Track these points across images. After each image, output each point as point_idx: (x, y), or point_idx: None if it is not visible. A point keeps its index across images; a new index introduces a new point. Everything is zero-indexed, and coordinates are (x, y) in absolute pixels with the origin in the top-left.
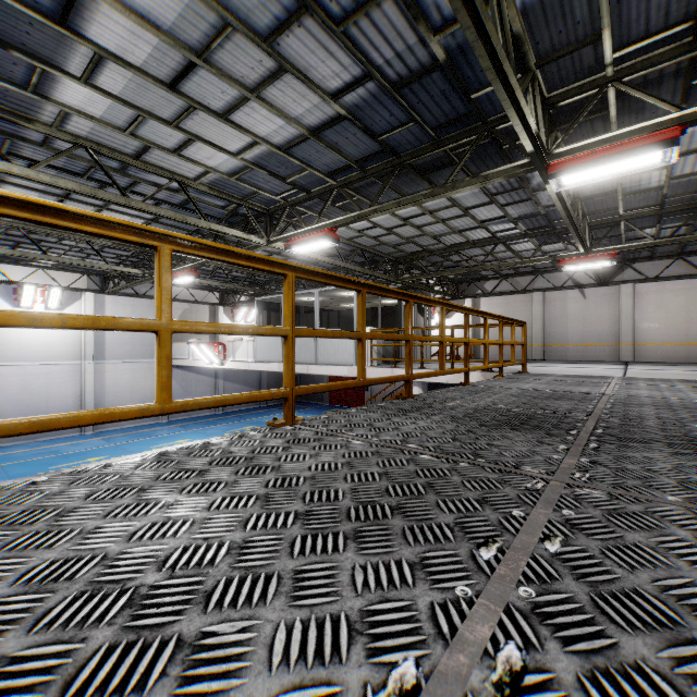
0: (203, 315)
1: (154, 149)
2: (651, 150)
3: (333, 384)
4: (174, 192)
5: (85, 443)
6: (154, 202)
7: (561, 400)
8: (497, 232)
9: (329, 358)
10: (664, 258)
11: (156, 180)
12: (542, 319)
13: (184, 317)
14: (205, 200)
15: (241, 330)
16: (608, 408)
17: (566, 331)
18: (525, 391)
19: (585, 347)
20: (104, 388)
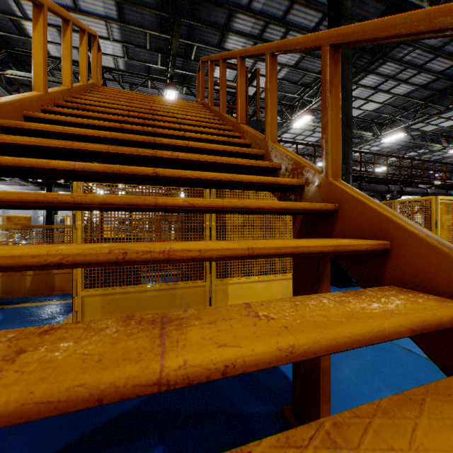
0: None
1: None
2: None
3: None
4: None
5: None
6: None
7: None
8: None
9: None
10: None
11: None
12: None
13: None
14: None
15: None
16: None
17: None
18: None
19: None
20: None
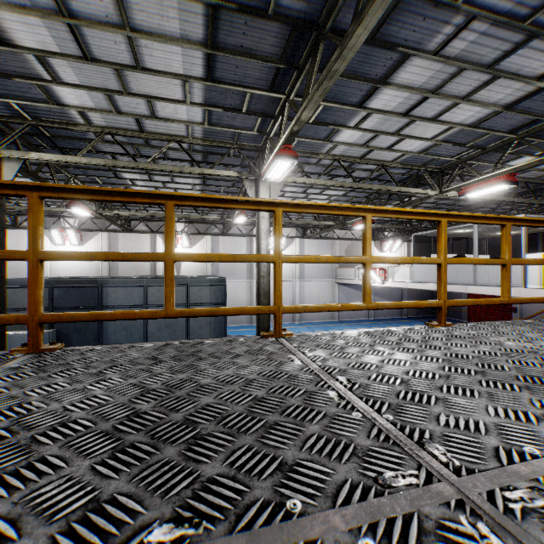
0: (360, 248)
1: (374, 150)
2: None
3: None
4: (374, 171)
5: (298, 328)
6: (357, 180)
7: None
8: None
9: (490, 280)
10: None
11: (366, 167)
12: None
13: (348, 250)
14: (392, 172)
15: (538, 262)
16: None
17: None
18: None
19: None
20: (303, 296)
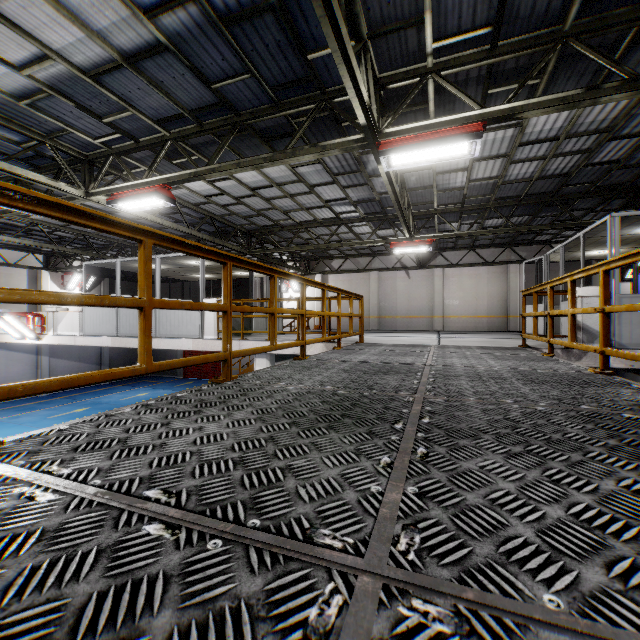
0: (19, 280)
1: None
2: (462, 140)
3: (82, 377)
4: None
5: None
6: None
7: (389, 374)
8: (340, 213)
9: (172, 331)
10: (463, 249)
11: None
12: (378, 295)
13: None
14: None
15: None
16: (431, 383)
17: (396, 305)
18: (357, 364)
19: (410, 319)
20: None
